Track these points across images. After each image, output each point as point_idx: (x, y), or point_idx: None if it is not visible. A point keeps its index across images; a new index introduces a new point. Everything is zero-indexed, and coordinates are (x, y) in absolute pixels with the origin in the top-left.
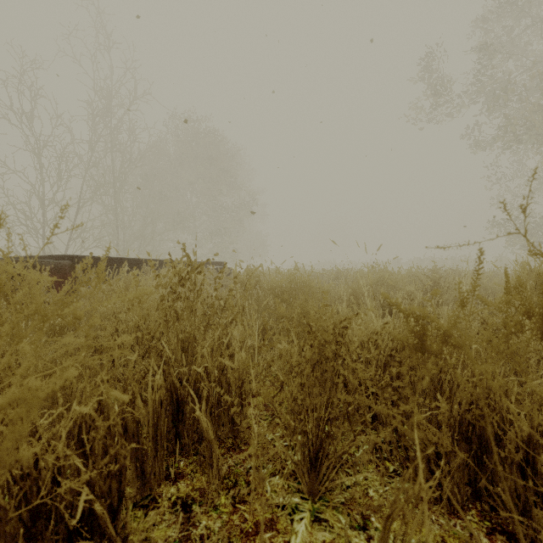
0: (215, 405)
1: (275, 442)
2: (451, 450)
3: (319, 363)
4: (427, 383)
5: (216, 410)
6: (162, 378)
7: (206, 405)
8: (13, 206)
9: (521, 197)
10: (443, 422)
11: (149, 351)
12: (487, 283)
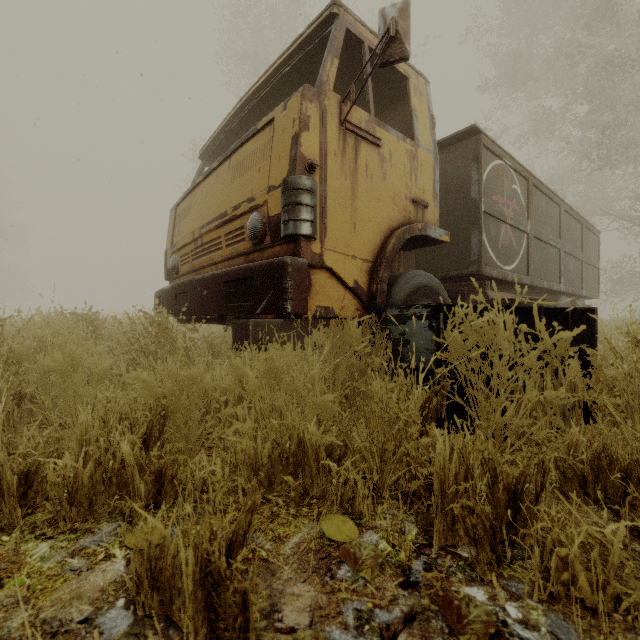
0: None
1: None
2: None
3: None
4: None
5: None
6: None
7: None
8: None
9: None
10: None
11: None
12: None
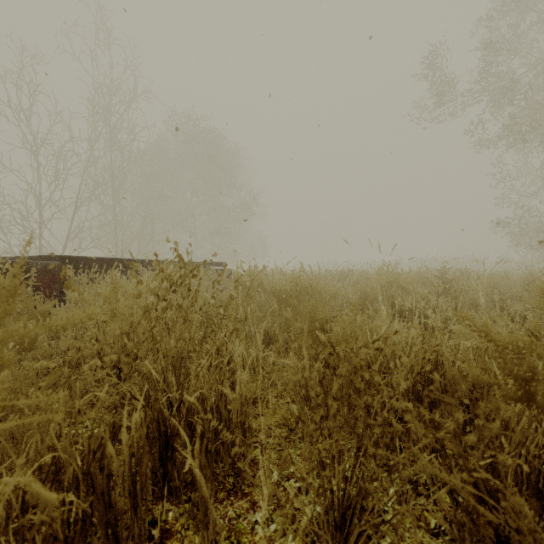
0: (212, 440)
1: (285, 482)
2: (520, 511)
3: (347, 396)
4: (481, 418)
5: (214, 443)
6: (143, 414)
7: (201, 437)
8: (9, 205)
9: (525, 196)
10: (508, 473)
11: (129, 376)
12: (501, 285)
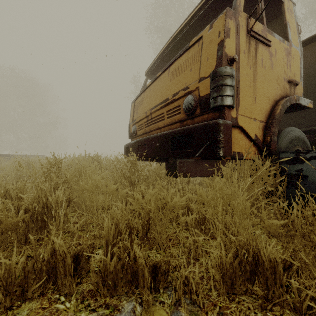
0: None
1: None
2: None
3: None
4: None
5: None
6: None
7: None
8: None
9: None
10: None
11: None
12: None
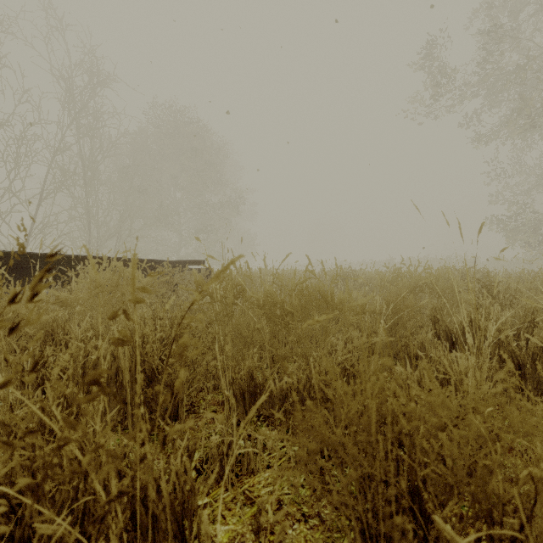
0: None
1: None
2: None
3: None
4: None
5: None
6: None
7: None
8: None
9: (519, 194)
10: None
11: None
12: None
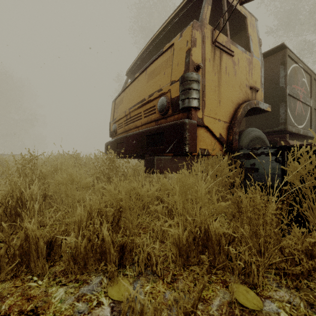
0: None
1: None
2: None
3: None
4: None
5: None
6: None
7: None
8: None
9: None
10: None
11: None
12: None
